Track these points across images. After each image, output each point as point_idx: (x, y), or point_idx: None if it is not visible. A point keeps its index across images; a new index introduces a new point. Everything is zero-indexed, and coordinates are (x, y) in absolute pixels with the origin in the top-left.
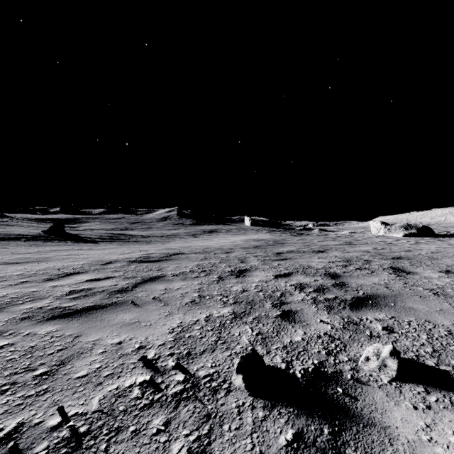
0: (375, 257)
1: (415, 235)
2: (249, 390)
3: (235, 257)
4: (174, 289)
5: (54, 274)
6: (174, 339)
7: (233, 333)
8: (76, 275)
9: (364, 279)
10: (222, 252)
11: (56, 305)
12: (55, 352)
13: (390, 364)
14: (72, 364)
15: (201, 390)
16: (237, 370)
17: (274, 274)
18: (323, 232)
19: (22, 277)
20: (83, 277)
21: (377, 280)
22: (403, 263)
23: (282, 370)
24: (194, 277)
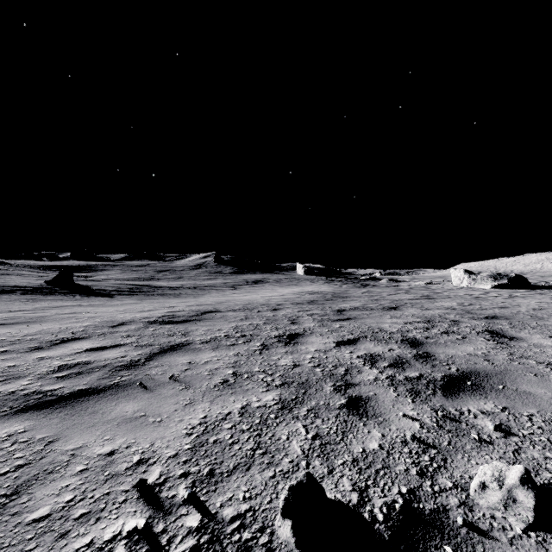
0: (463, 316)
1: (506, 286)
2: (302, 550)
3: (284, 316)
4: (200, 363)
5: (45, 340)
6: (192, 446)
7: (278, 436)
8: (74, 342)
9: (454, 347)
10: (268, 310)
11: (35, 388)
12: (11, 471)
13: (522, 498)
14: (30, 493)
15: (224, 548)
16: (283, 512)
17: (335, 341)
18: (393, 282)
19: (2, 344)
20: (82, 345)
21: (471, 349)
22: (501, 324)
23: (353, 506)
24: (229, 344)
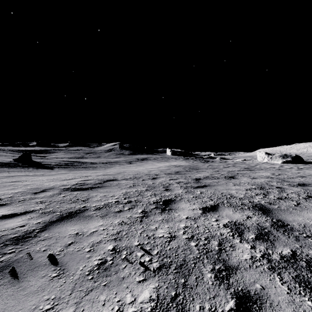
0: (282, 183)
1: (290, 162)
2: None
3: (160, 183)
4: (86, 235)
5: None
6: None
7: None
8: None
9: (299, 214)
10: (149, 178)
11: None
12: None
13: None
14: None
15: None
16: None
17: (200, 207)
18: (223, 159)
19: None
20: None
21: None
22: None
23: None
24: (116, 211)
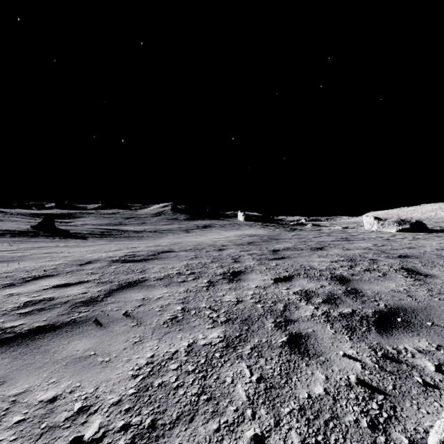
0: (380, 255)
1: (408, 230)
2: None
3: (228, 255)
4: (153, 299)
5: (19, 277)
6: (136, 391)
7: (223, 378)
8: (43, 279)
9: (378, 284)
10: (214, 250)
11: None
12: None
13: None
14: None
15: None
16: None
17: (272, 278)
18: (316, 227)
19: None
20: (50, 282)
21: (394, 286)
22: (413, 263)
23: None
24: (180, 281)
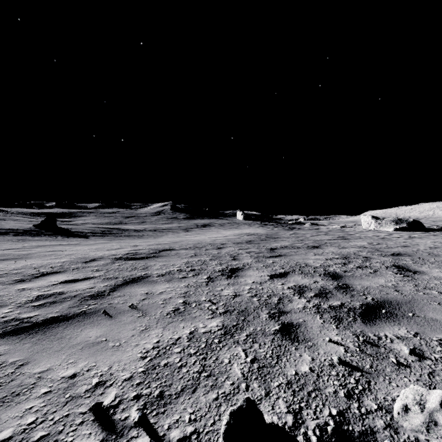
0: (373, 253)
1: (405, 229)
2: None
3: (227, 253)
4: (156, 294)
5: (28, 274)
6: (145, 369)
7: (221, 359)
8: (51, 275)
9: (368, 280)
10: (213, 248)
11: (14, 315)
12: None
13: None
14: None
15: None
16: (224, 436)
17: (269, 274)
18: (315, 226)
19: None
20: (58, 278)
21: (383, 281)
22: (405, 260)
23: (289, 429)
24: (181, 277)
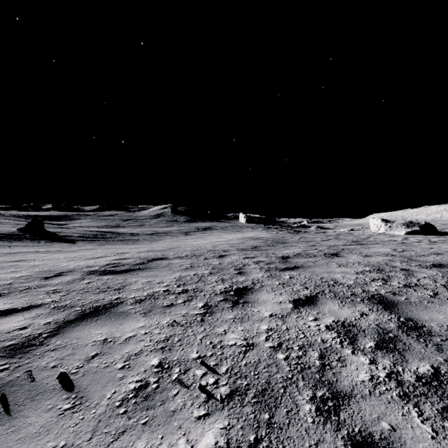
0: (409, 263)
1: (418, 232)
2: None
3: (230, 264)
4: (119, 342)
5: None
6: None
7: None
8: None
9: (438, 310)
10: (214, 257)
11: None
12: None
13: None
14: None
15: None
16: None
17: (290, 299)
18: (321, 229)
19: None
20: None
21: None
22: None
23: None
24: (165, 305)
